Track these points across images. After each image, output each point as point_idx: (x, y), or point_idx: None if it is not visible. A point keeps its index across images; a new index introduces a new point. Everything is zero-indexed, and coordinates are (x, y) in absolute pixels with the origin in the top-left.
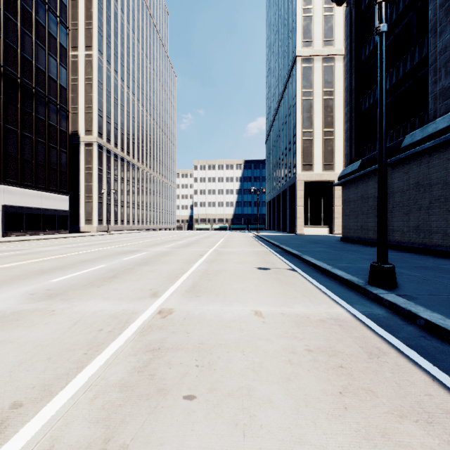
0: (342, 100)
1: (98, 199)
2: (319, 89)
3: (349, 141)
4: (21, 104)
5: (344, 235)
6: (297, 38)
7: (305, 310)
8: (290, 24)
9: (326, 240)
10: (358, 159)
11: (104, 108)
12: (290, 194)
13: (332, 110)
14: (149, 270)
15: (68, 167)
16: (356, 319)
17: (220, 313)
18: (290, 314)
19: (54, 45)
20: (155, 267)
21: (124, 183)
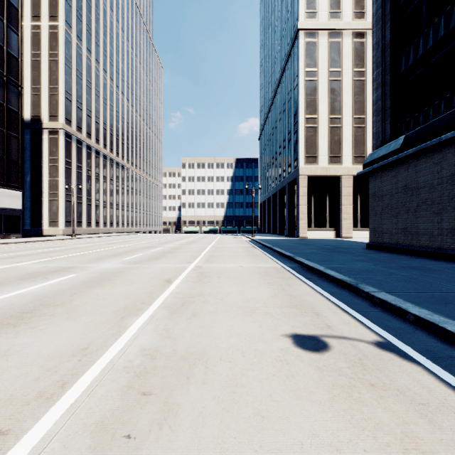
0: (350, 82)
1: (66, 197)
2: (325, 69)
3: (380, 114)
4: None
5: (372, 241)
6: (299, 8)
7: None
8: None
9: (347, 247)
10: (395, 137)
11: (73, 91)
12: (289, 192)
13: (339, 94)
14: None
15: (21, 156)
16: None
17: None
18: None
19: None
20: (17, 340)
21: (100, 179)
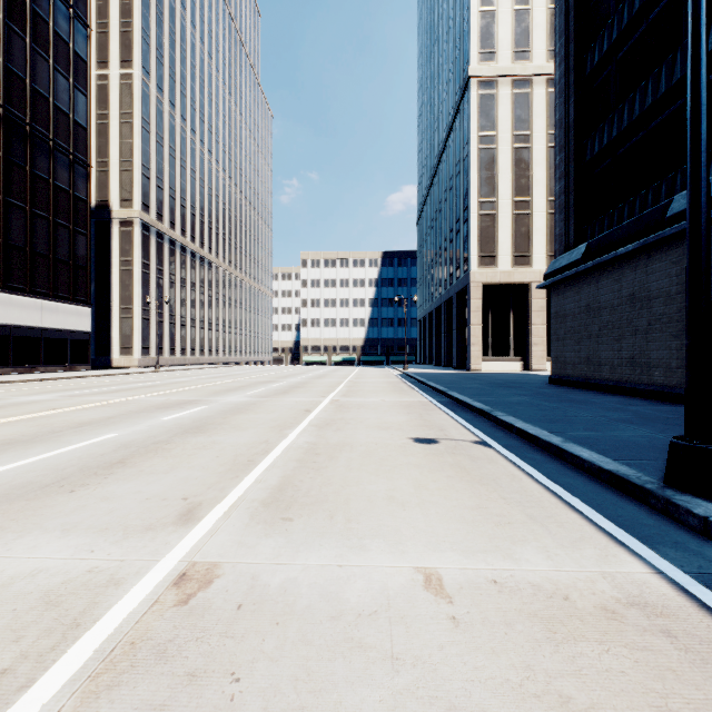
0: (544, 149)
1: (143, 313)
2: (507, 132)
3: (563, 212)
4: (5, 151)
5: (554, 374)
6: (470, 47)
7: (549, 568)
8: (458, 26)
9: (524, 382)
10: (581, 242)
11: (152, 164)
12: (458, 305)
13: (528, 167)
14: (200, 445)
15: (89, 260)
16: (698, 605)
17: (335, 584)
18: (517, 585)
19: (65, 54)
20: (214, 438)
21: (187, 287)
